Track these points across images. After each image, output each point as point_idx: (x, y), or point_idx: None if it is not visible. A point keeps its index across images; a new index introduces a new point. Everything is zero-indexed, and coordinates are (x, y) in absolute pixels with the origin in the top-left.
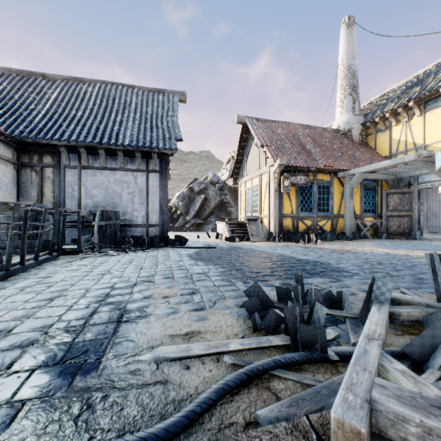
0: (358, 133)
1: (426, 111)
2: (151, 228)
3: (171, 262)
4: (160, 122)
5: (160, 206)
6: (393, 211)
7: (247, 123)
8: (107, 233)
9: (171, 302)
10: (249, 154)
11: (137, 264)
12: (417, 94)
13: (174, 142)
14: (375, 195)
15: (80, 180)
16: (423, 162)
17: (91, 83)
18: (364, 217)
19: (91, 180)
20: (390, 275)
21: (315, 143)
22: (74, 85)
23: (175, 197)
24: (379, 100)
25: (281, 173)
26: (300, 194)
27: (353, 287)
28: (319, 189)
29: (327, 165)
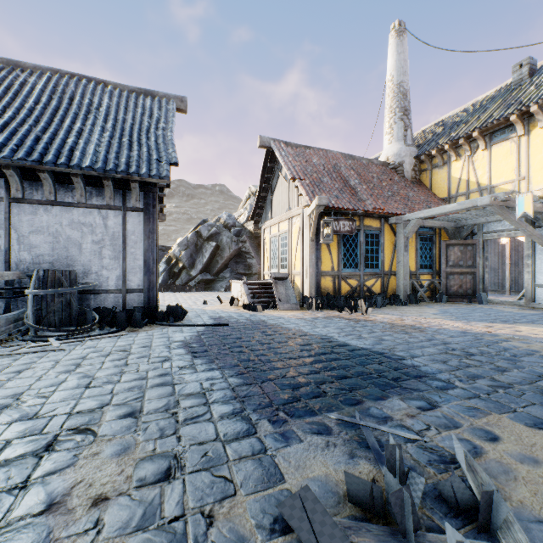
0: (411, 168)
1: (493, 145)
2: (131, 295)
3: (150, 362)
4: (144, 137)
5: (144, 261)
6: (454, 268)
7: (273, 148)
8: (52, 308)
9: (105, 529)
10: (275, 189)
11: (86, 371)
12: (483, 123)
13: (165, 166)
14: (432, 246)
15: (8, 221)
16: (498, 207)
17: (36, 71)
18: (420, 274)
19: (29, 221)
20: (500, 386)
21: (361, 178)
22: (6, 70)
23: (176, 244)
24: (433, 130)
25: (319, 216)
26: (342, 245)
27: (465, 427)
28: (366, 239)
29: (377, 207)
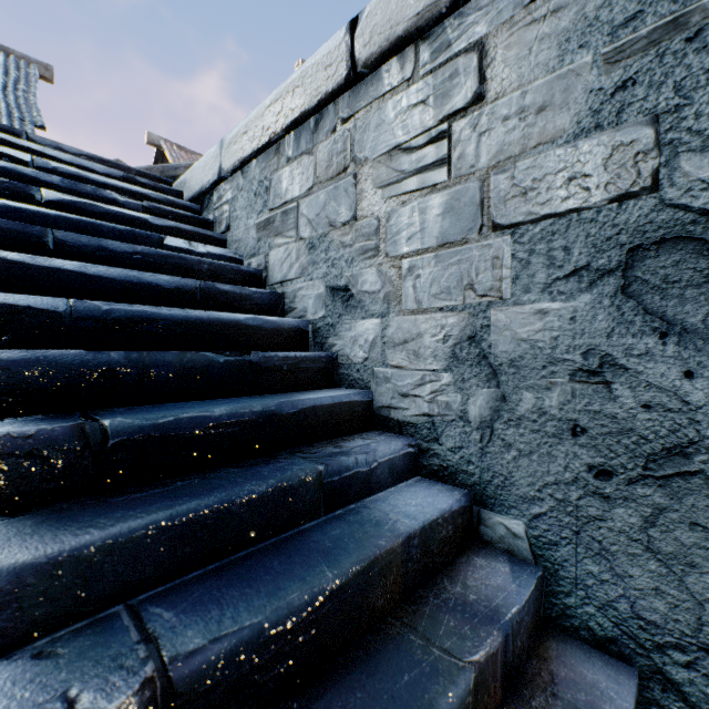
0: None
1: None
2: None
3: None
4: (1, 93)
5: None
6: None
7: (164, 147)
8: None
9: None
10: None
11: None
12: None
13: (31, 126)
14: None
15: None
16: None
17: None
18: None
19: None
20: None
21: None
22: None
23: None
24: None
25: None
26: None
27: None
28: None
29: None
